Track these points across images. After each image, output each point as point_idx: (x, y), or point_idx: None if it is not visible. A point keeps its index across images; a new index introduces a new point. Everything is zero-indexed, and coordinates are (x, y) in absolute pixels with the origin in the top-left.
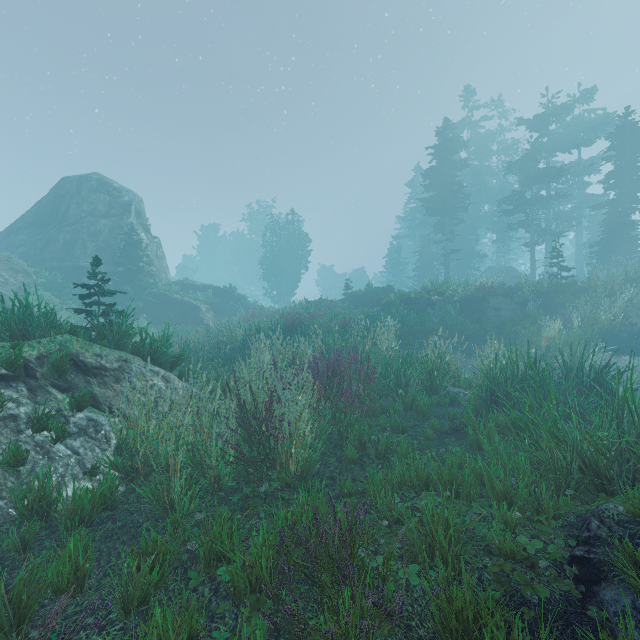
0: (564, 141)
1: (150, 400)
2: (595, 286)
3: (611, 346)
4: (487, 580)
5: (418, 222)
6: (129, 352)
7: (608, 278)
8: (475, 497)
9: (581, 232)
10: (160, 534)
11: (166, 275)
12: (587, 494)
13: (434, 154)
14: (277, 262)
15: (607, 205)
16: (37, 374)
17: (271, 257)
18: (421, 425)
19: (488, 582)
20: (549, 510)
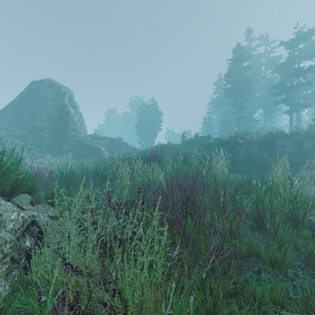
0: (308, 53)
1: None
2: None
3: None
4: None
5: (220, 104)
6: None
7: None
8: None
9: None
10: None
11: (85, 132)
12: None
13: (231, 63)
14: (144, 126)
15: None
16: None
17: (141, 123)
18: None
19: None
20: None
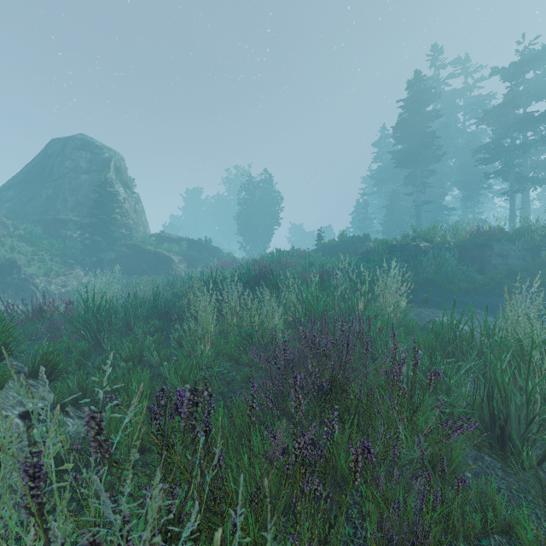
0: (542, 88)
1: None
2: None
3: None
4: None
5: (385, 179)
6: None
7: None
8: None
9: None
10: None
11: (145, 229)
12: None
13: (405, 106)
14: (251, 218)
15: None
16: None
17: (246, 214)
18: None
19: None
20: None
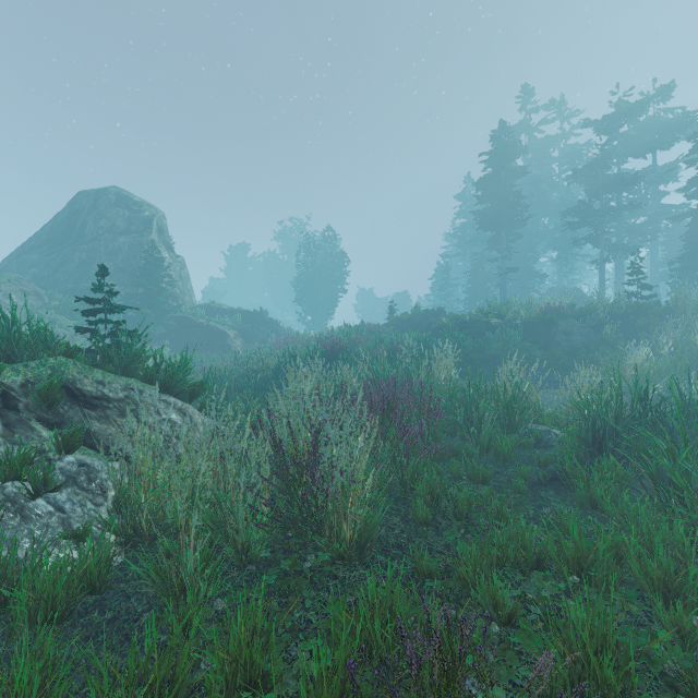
0: (637, 144)
1: (159, 439)
2: (683, 306)
3: None
4: None
5: (469, 239)
6: (140, 379)
7: None
8: (616, 585)
9: (656, 248)
10: (164, 634)
11: (191, 298)
12: None
13: (488, 161)
14: (312, 284)
15: (690, 215)
16: (19, 405)
17: (306, 279)
18: (503, 472)
19: None
20: None
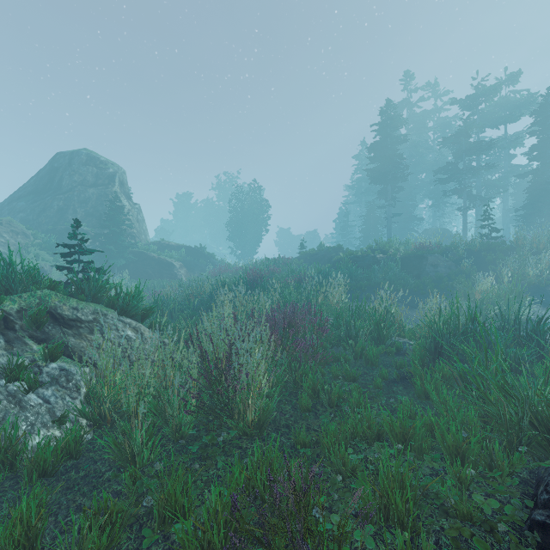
0: (492, 118)
1: (118, 351)
2: (522, 245)
3: (538, 299)
4: (445, 545)
5: (364, 190)
6: (105, 305)
7: (534, 238)
8: (426, 450)
9: (507, 198)
10: (120, 485)
11: (145, 236)
12: (539, 449)
13: (378, 130)
14: (241, 225)
15: (531, 174)
16: (16, 326)
17: (236, 221)
18: (370, 373)
19: (446, 548)
20: (503, 467)
